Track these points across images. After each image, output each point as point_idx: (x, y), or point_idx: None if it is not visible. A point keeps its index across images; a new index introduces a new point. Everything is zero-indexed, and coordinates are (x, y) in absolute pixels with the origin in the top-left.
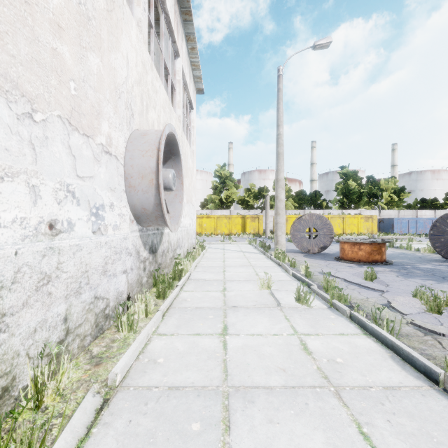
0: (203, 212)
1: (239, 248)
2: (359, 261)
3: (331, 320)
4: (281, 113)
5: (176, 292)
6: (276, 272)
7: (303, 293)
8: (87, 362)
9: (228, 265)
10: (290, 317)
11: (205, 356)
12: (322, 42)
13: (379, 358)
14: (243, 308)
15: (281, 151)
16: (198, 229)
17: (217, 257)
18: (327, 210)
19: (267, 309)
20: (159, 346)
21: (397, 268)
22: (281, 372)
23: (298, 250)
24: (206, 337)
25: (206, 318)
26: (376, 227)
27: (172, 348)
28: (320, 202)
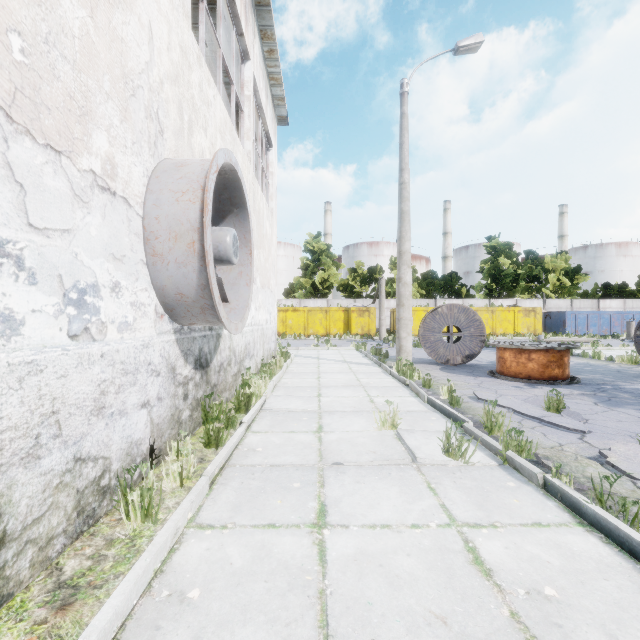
0: (288, 303)
1: (342, 357)
2: (528, 378)
3: (510, 491)
4: (406, 150)
5: (239, 435)
6: (402, 397)
7: (456, 440)
8: (44, 599)
9: (325, 385)
10: (437, 485)
11: (283, 582)
12: (468, 42)
13: (628, 586)
14: (353, 466)
15: (406, 209)
16: (280, 328)
17: (308, 371)
18: (469, 300)
19: (394, 467)
20: (196, 557)
21: (591, 389)
22: (439, 626)
23: (430, 359)
24: (287, 531)
25: (289, 489)
26: (540, 325)
27: (220, 560)
28: (458, 289)
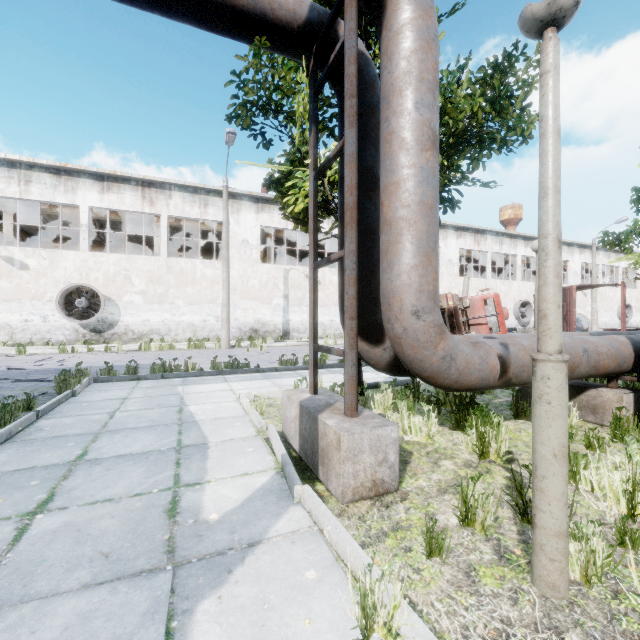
0: None
1: None
2: None
3: None
4: None
5: None
6: None
7: None
8: None
9: None
10: None
11: None
12: None
13: None
14: None
15: None
16: None
17: None
18: None
19: None
20: None
21: None
22: None
23: None
24: None
25: None
26: None
27: None
28: None
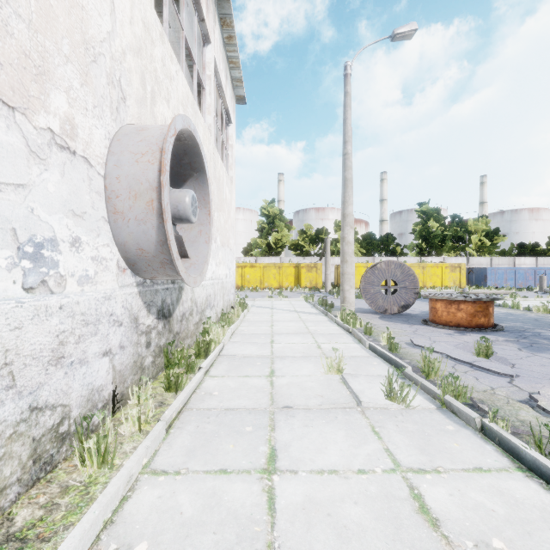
0: (246, 260)
1: (292, 307)
2: (458, 326)
3: (450, 435)
4: (349, 125)
5: (197, 380)
6: (346, 343)
7: (397, 385)
8: None
9: (278, 332)
10: (381, 429)
11: (232, 534)
12: (404, 29)
13: None
14: (302, 410)
15: (349, 176)
16: (239, 282)
17: (262, 319)
18: (403, 257)
19: (340, 411)
20: (148, 505)
21: (514, 336)
22: None
23: (370, 309)
24: (238, 478)
25: (241, 433)
26: (464, 279)
27: (171, 509)
28: (394, 248)
